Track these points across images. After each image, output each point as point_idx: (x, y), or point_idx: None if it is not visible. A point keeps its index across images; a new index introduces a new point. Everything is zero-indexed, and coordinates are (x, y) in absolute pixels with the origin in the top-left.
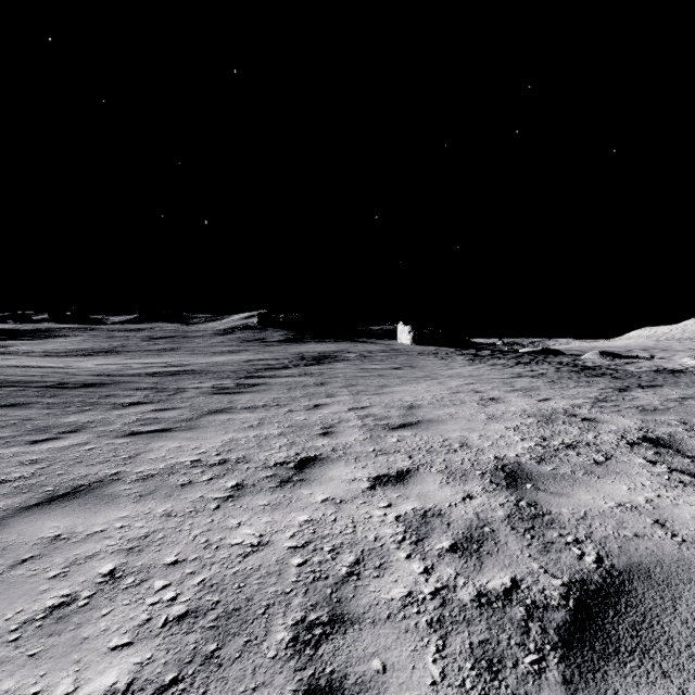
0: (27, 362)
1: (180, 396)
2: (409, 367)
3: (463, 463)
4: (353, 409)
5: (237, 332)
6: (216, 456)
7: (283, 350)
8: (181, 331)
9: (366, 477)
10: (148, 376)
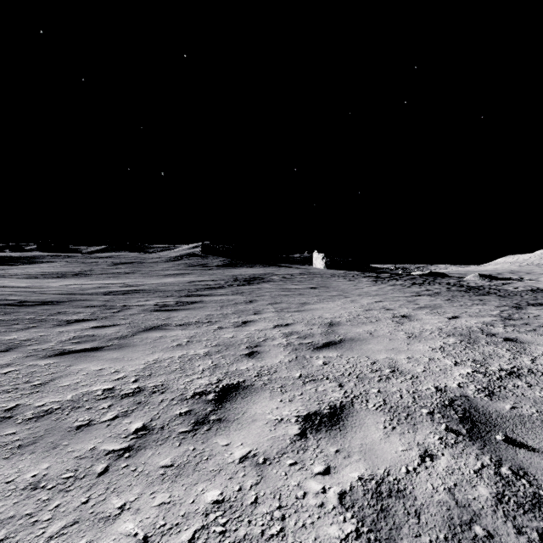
0: (9, 282)
1: (123, 313)
2: (324, 287)
3: (402, 395)
4: (278, 327)
5: (184, 259)
6: (133, 383)
7: (221, 273)
8: (140, 258)
9: (294, 416)
10: (104, 294)
